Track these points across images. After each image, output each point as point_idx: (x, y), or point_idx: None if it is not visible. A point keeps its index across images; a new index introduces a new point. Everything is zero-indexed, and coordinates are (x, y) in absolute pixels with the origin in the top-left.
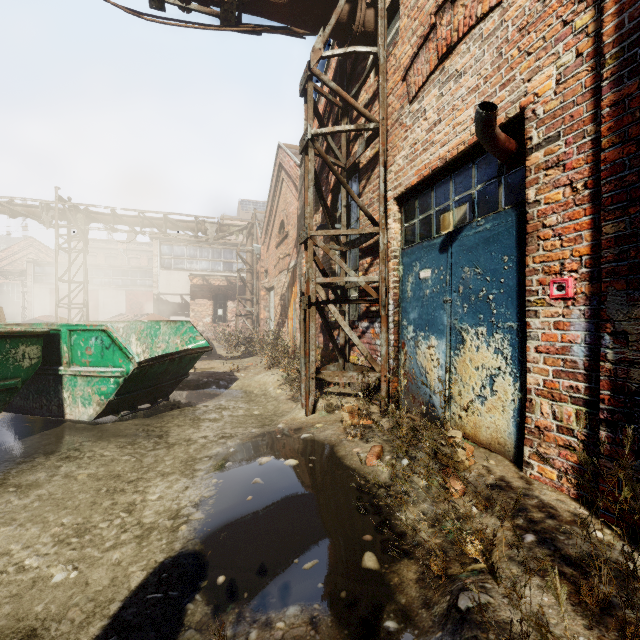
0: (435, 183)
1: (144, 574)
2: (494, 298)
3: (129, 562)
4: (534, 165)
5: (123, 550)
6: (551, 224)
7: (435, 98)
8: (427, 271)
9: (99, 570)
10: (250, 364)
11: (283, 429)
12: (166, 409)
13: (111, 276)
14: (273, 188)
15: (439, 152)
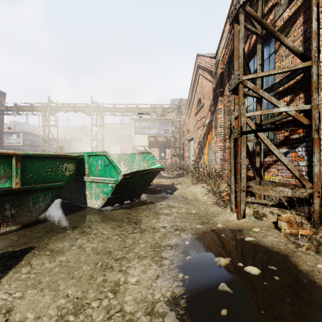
0: None
1: None
2: None
3: None
4: None
5: None
6: None
7: None
8: None
9: None
10: (181, 181)
11: (223, 229)
12: (138, 204)
13: (114, 139)
14: (193, 81)
15: None
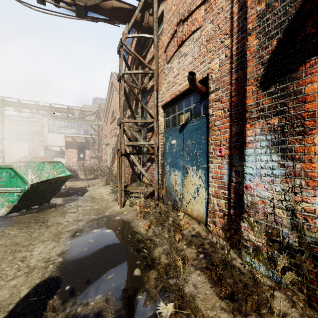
0: (177, 101)
1: (28, 290)
2: (199, 154)
3: (21, 285)
4: (211, 99)
5: (18, 280)
6: (217, 125)
7: (177, 63)
8: (174, 140)
9: (4, 290)
10: (96, 183)
11: (107, 215)
12: (48, 208)
13: (19, 135)
14: (109, 94)
15: (178, 88)
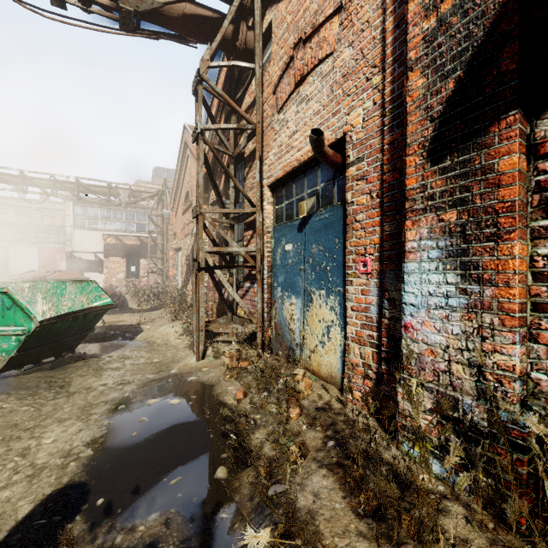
0: (295, 178)
1: (32, 506)
2: (330, 269)
3: (18, 498)
4: (351, 176)
5: (14, 489)
6: (360, 220)
7: (294, 113)
8: (290, 245)
9: None
10: (157, 316)
11: (175, 374)
12: (71, 361)
13: (22, 233)
14: (180, 162)
15: (296, 155)
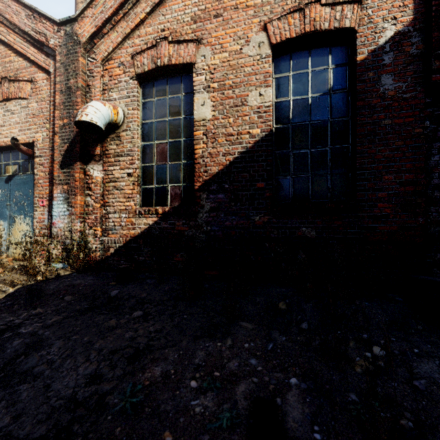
0: (3, 151)
1: None
2: (27, 204)
3: None
4: (37, 162)
5: None
6: (41, 183)
7: (2, 114)
8: None
9: None
10: None
11: None
12: None
13: None
14: None
15: (4, 139)
